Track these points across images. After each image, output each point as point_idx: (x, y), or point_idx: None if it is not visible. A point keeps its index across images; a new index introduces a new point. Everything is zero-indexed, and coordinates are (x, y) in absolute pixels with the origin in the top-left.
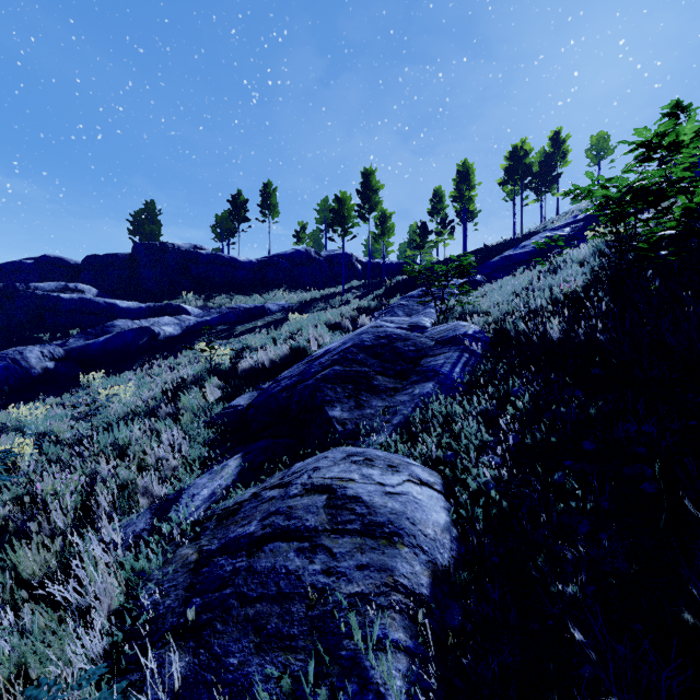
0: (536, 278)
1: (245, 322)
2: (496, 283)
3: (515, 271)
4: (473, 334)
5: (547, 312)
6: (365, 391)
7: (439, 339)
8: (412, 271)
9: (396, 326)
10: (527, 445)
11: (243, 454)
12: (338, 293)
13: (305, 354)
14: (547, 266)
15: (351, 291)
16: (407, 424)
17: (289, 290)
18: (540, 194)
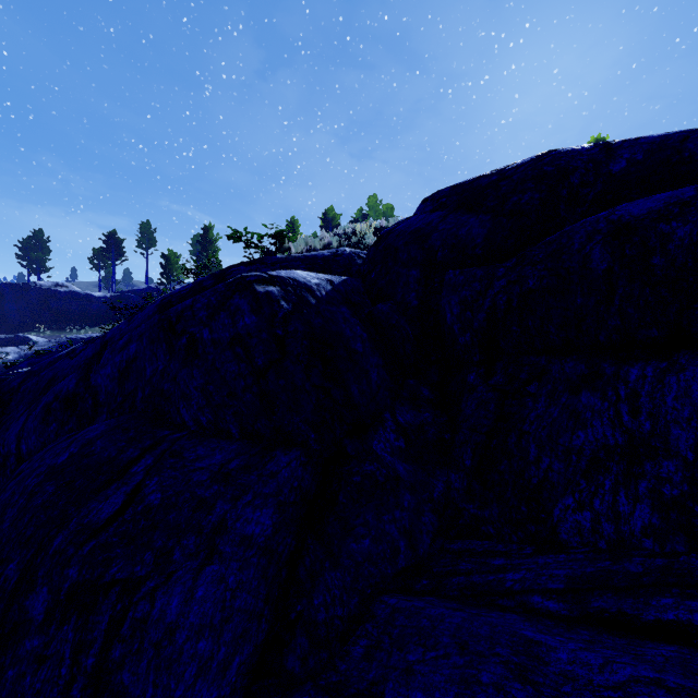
0: None
1: None
2: None
3: None
4: None
5: None
6: None
7: None
8: None
9: None
10: None
11: None
12: None
13: None
14: None
15: None
16: None
17: None
18: None
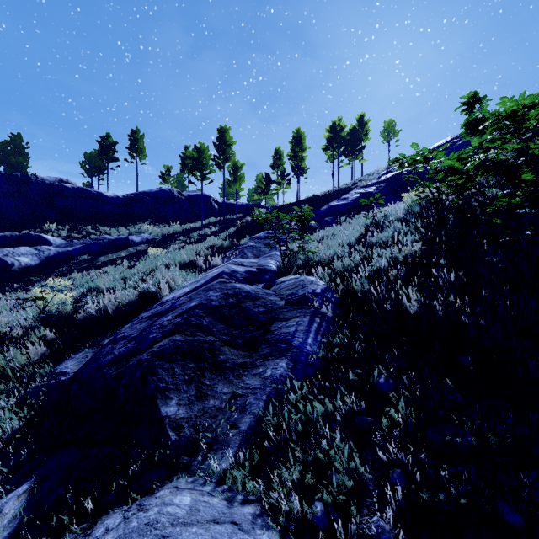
0: (370, 234)
1: (109, 252)
2: (328, 231)
3: (339, 219)
4: (321, 292)
5: (393, 276)
6: (209, 370)
7: (288, 297)
8: (260, 219)
9: (246, 270)
10: (421, 498)
11: (33, 484)
12: (197, 228)
13: (155, 299)
14: (369, 219)
15: (209, 226)
16: (258, 429)
17: (153, 224)
18: (351, 159)
